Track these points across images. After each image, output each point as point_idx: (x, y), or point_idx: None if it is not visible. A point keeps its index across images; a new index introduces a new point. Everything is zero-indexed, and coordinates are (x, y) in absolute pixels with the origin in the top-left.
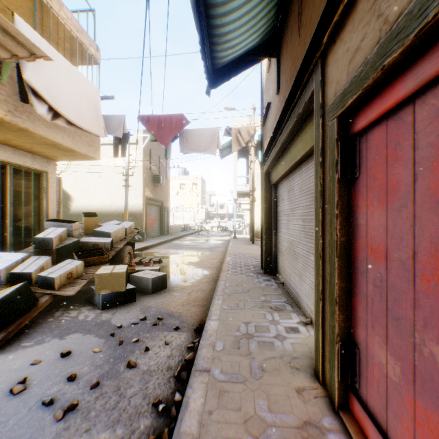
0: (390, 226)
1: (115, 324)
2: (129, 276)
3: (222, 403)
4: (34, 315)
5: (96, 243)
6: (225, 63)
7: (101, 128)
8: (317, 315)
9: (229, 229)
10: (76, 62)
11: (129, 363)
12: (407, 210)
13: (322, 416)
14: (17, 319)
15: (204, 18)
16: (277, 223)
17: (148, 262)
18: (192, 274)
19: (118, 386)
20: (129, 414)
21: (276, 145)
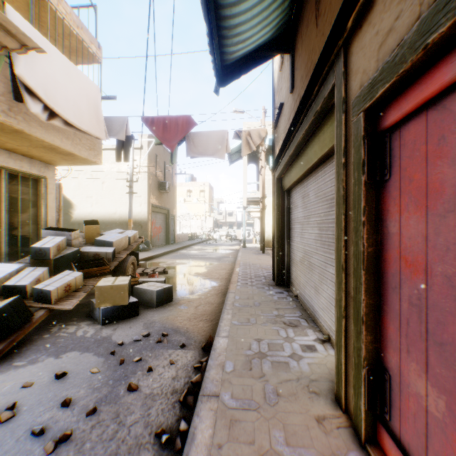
0: (431, 235)
1: (116, 340)
2: (132, 288)
3: (233, 435)
4: (28, 331)
5: (97, 253)
6: (235, 59)
7: (101, 130)
8: (338, 335)
9: (238, 238)
10: (76, 61)
11: (130, 385)
12: (455, 216)
13: (347, 451)
14: (9, 336)
15: (213, 7)
16: (290, 231)
17: (153, 273)
18: (199, 286)
19: (117, 412)
20: (129, 446)
21: (289, 147)
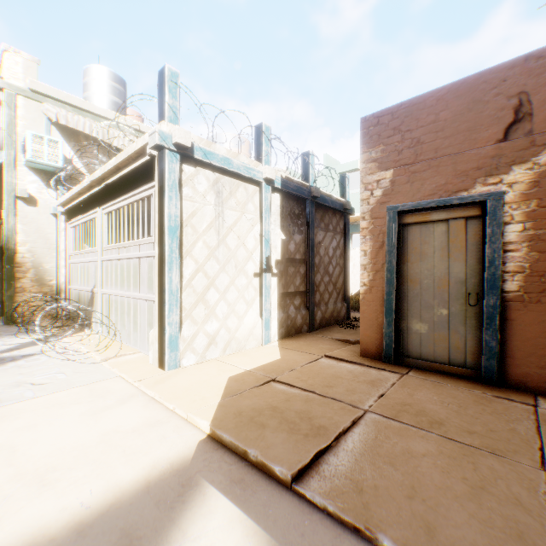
0: None
1: None
2: None
3: None
4: None
5: None
6: None
7: None
8: None
9: None
10: None
11: None
12: None
13: None
14: None
15: None
16: None
17: None
18: None
19: None
20: None
21: None
